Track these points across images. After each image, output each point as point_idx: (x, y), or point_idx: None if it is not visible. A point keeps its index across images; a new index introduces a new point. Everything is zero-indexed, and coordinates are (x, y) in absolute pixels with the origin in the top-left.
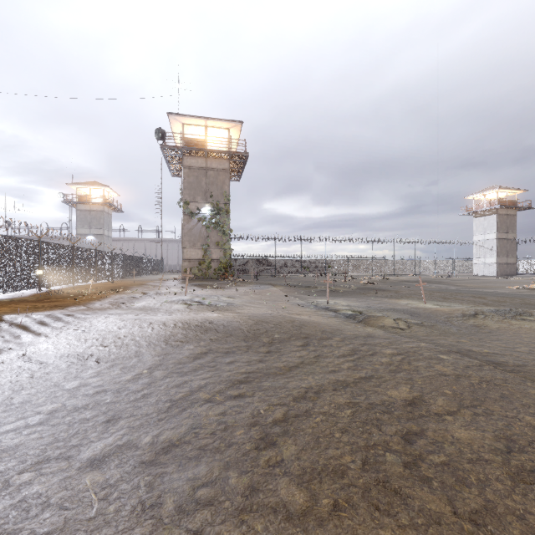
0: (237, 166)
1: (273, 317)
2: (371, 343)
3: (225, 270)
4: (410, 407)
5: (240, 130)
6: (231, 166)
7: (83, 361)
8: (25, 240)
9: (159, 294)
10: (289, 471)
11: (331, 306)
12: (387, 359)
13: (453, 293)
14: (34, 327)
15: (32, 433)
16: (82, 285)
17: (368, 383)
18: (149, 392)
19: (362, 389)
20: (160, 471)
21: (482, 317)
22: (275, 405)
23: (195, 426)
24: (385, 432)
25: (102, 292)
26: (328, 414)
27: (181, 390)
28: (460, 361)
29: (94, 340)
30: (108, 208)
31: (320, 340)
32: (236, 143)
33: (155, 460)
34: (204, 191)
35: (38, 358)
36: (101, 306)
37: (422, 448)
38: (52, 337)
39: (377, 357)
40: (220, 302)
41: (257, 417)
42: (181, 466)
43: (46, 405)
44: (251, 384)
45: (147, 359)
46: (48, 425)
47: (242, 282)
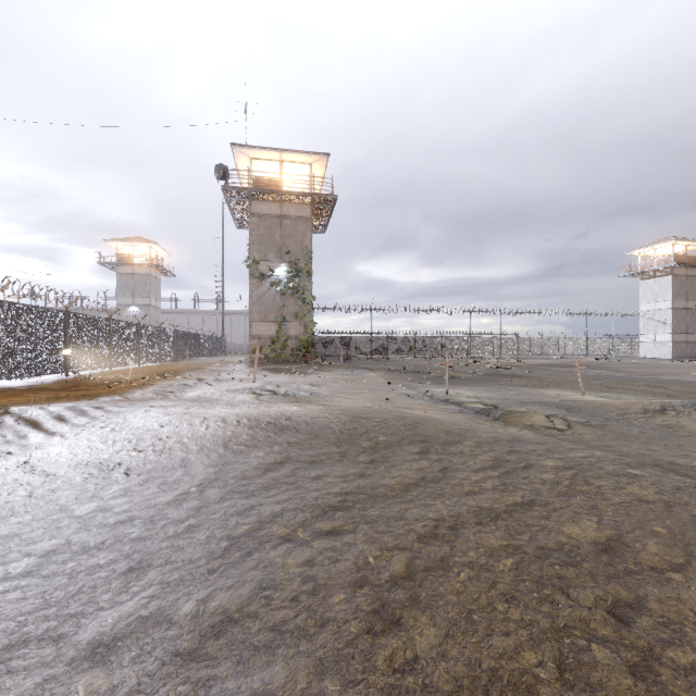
0: (322, 213)
1: (375, 411)
2: (521, 451)
3: (306, 350)
4: (605, 555)
5: (325, 166)
6: (313, 214)
7: (106, 473)
8: (48, 310)
9: (219, 381)
10: (431, 682)
11: (452, 397)
12: (550, 474)
13: (619, 381)
14: (48, 423)
15: (10, 590)
16: (121, 369)
17: (529, 513)
18: (197, 523)
19: (522, 524)
20: (204, 674)
21: (674, 413)
22: (391, 550)
23: (265, 585)
24: (578, 601)
25: (146, 378)
26: (476, 566)
27: (245, 521)
28: (663, 480)
29: (125, 442)
30: (156, 271)
31: (445, 445)
32: (321, 182)
33: (199, 649)
34: (278, 246)
35: (45, 467)
36: (142, 396)
37: (649, 635)
38: (69, 437)
39: (534, 471)
40: (300, 391)
41: (365, 570)
42: (242, 663)
43: (41, 542)
44: (350, 511)
45: (197, 470)
46: (39, 575)
47: (328, 366)
